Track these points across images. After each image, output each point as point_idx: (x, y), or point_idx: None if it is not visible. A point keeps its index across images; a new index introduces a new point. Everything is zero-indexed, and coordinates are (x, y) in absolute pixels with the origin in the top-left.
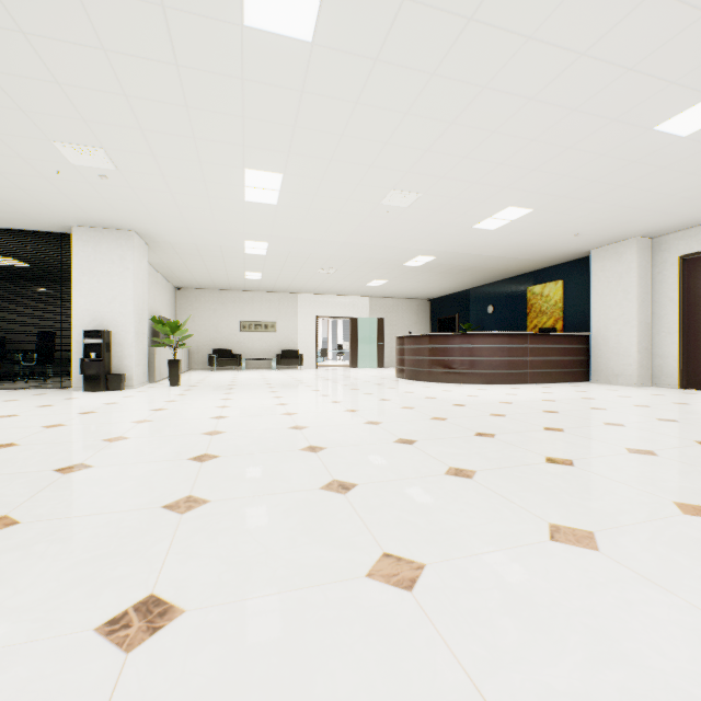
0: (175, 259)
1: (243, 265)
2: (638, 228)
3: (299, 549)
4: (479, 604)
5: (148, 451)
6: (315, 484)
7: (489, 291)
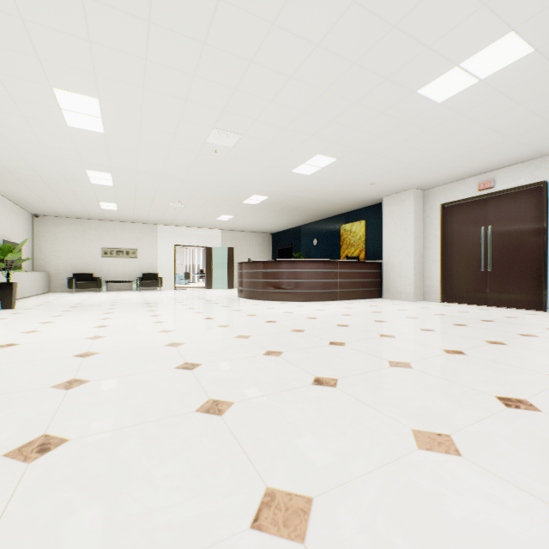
0: (19, 184)
1: (95, 195)
2: (413, 181)
3: None
4: None
5: None
6: (6, 447)
7: (314, 228)
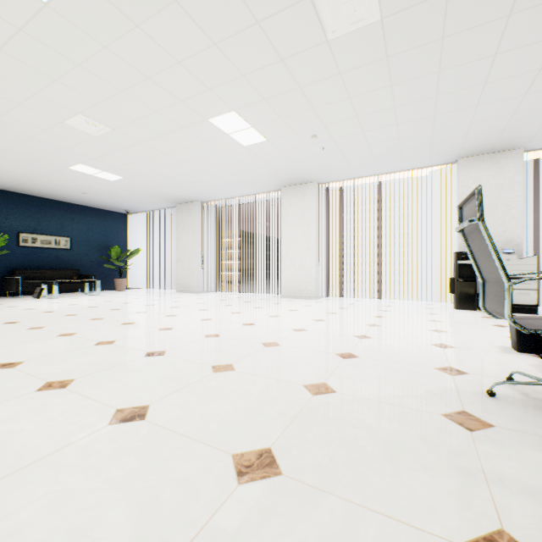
0: None
1: None
2: None
3: (101, 352)
4: (117, 336)
5: None
6: (4, 370)
7: None
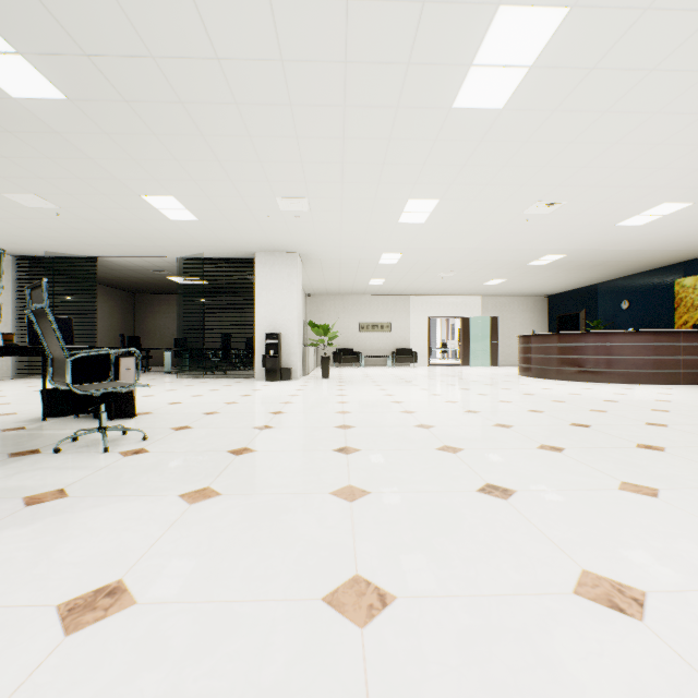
0: (318, 271)
1: (372, 273)
2: None
3: (557, 475)
4: None
5: (378, 420)
6: (530, 446)
7: (622, 286)
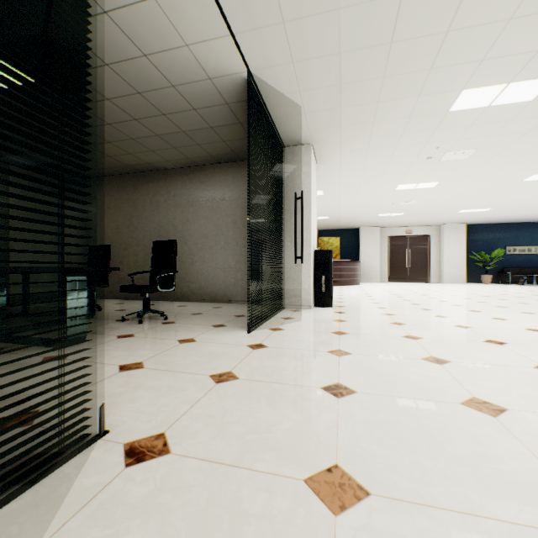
0: None
1: None
2: (388, 225)
3: None
4: None
5: None
6: None
7: None
